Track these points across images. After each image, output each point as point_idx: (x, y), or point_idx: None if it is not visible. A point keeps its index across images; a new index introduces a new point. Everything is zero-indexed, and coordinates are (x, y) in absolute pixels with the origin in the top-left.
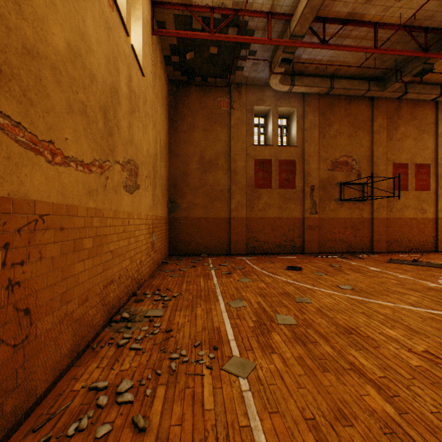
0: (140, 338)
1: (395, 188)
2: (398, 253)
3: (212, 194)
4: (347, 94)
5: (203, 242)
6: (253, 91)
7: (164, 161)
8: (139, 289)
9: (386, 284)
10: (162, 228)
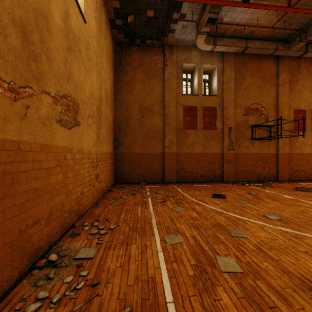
0: (56, 299)
1: (295, 129)
2: (298, 181)
3: (149, 134)
4: (258, 53)
5: (142, 173)
6: (182, 51)
7: (110, 107)
8: (79, 219)
9: (308, 213)
10: (108, 162)
